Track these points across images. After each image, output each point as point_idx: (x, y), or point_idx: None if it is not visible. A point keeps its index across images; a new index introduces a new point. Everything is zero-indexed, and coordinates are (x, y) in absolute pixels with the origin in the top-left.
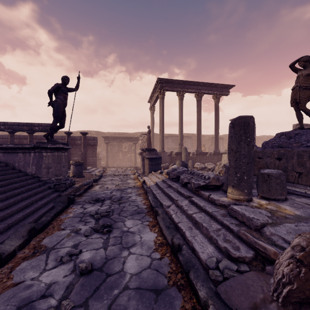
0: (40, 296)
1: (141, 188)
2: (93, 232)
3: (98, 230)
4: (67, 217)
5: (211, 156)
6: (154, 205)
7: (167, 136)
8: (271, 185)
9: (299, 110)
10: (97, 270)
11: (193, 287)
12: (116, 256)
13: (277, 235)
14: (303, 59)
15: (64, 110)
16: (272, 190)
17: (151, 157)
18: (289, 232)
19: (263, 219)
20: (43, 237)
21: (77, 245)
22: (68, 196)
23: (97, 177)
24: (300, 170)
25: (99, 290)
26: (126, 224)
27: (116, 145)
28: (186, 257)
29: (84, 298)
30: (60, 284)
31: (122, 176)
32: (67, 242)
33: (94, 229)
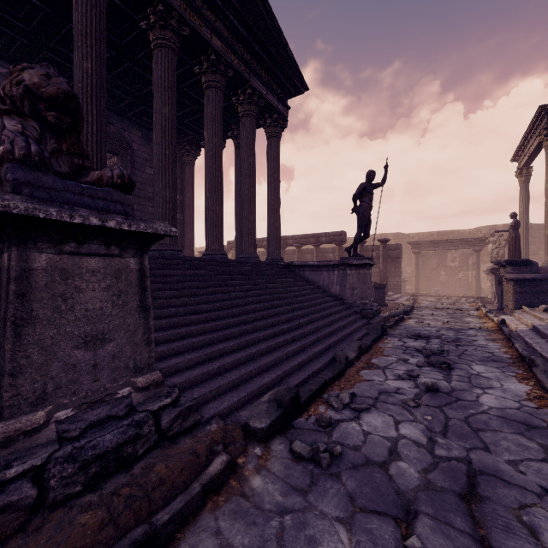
0: (393, 391)
1: (496, 332)
2: (427, 365)
3: (433, 364)
4: (386, 346)
5: None
6: (527, 354)
7: None
8: None
9: None
10: (444, 393)
11: None
12: (466, 390)
13: None
14: None
15: (369, 215)
16: None
17: (520, 277)
18: None
19: None
20: (369, 357)
21: (411, 371)
22: (381, 324)
23: (407, 308)
24: None
25: (450, 405)
26: (473, 368)
27: (434, 256)
28: None
29: (436, 404)
30: (408, 391)
31: (452, 311)
32: (398, 367)
33: (427, 362)
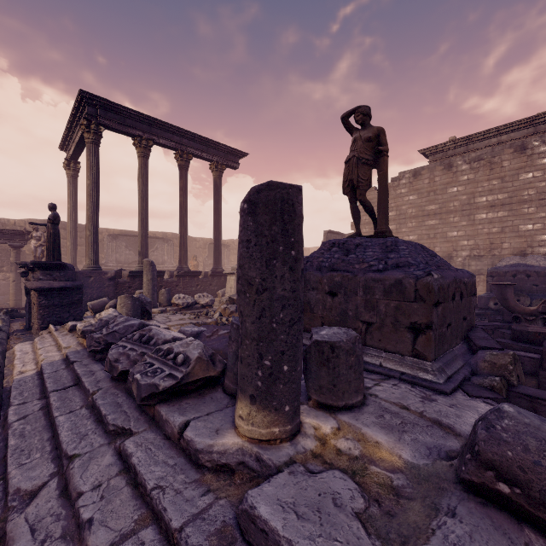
0: None
1: None
2: None
3: None
4: None
5: (207, 279)
6: None
7: (117, 234)
8: (339, 373)
9: (355, 202)
10: None
11: None
12: None
13: None
14: (362, 109)
15: None
16: (341, 383)
17: (46, 286)
18: None
19: None
20: None
21: None
22: None
23: None
24: (369, 318)
25: None
26: None
27: None
28: None
29: None
30: None
31: None
32: None
33: None
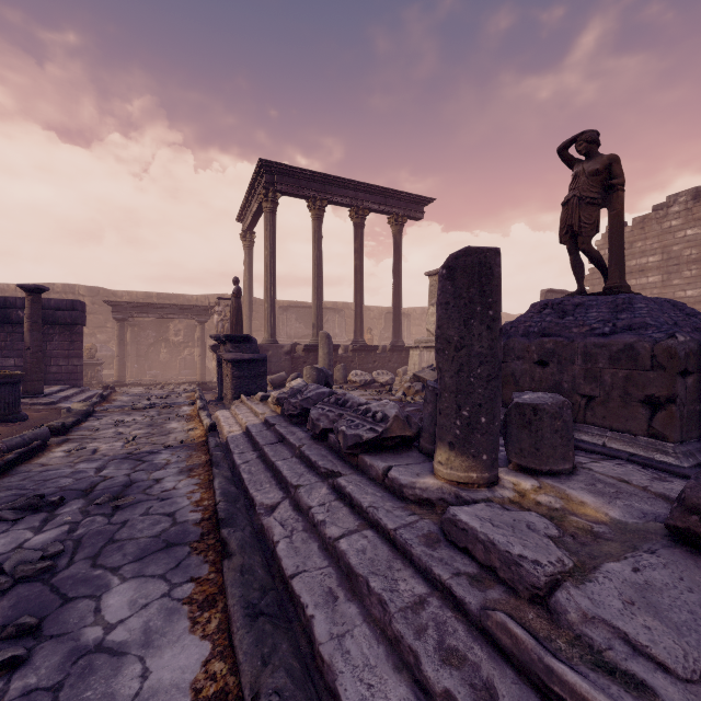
0: None
1: (200, 448)
2: None
3: None
4: None
5: (386, 355)
6: (225, 511)
7: (287, 306)
8: (542, 436)
9: (577, 252)
10: None
11: None
12: None
13: (604, 623)
14: (586, 136)
15: None
16: (545, 448)
17: (238, 357)
18: (629, 602)
19: (551, 560)
20: None
21: None
22: None
23: (71, 418)
24: (589, 391)
25: None
26: (103, 610)
27: (152, 326)
28: None
29: None
30: None
31: (157, 411)
32: None
33: None
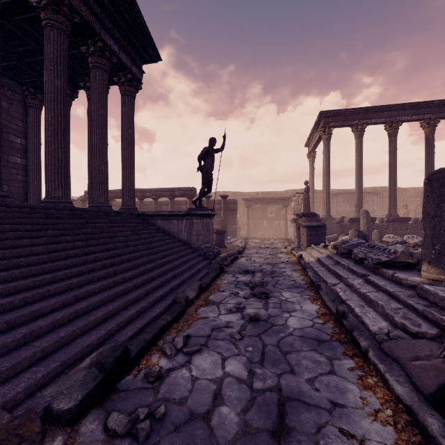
0: (224, 326)
1: (297, 264)
2: (251, 296)
3: (256, 295)
4: (222, 283)
5: (417, 224)
6: (316, 280)
7: (336, 193)
8: None
9: None
10: (262, 321)
11: (356, 341)
12: (278, 316)
13: None
14: None
15: (211, 174)
16: None
17: (310, 224)
18: None
19: None
20: (208, 294)
21: (240, 303)
22: (219, 264)
23: (240, 249)
24: None
25: (267, 331)
26: (283, 295)
27: (260, 209)
28: (351, 323)
29: (256, 333)
30: (236, 323)
31: (270, 249)
32: (230, 301)
33: (252, 294)
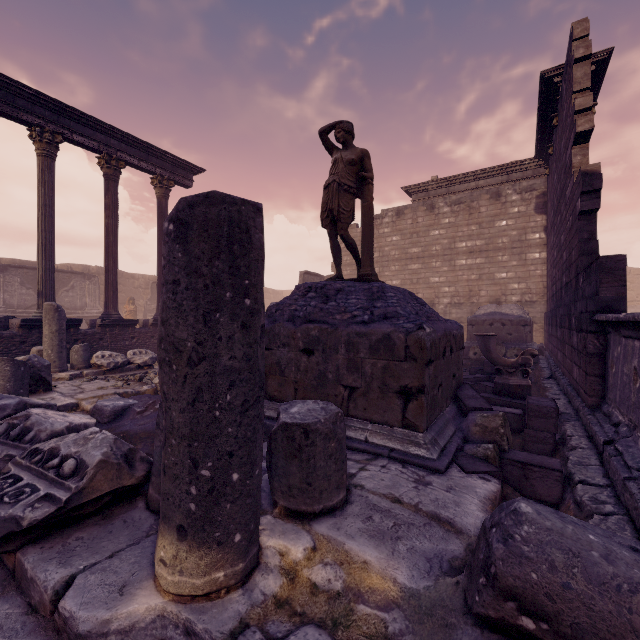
0: None
1: None
2: None
3: None
4: None
5: (148, 330)
6: None
7: (5, 265)
8: (315, 466)
9: (336, 238)
10: None
11: None
12: None
13: None
14: (344, 125)
15: None
16: (318, 480)
17: None
18: None
19: None
20: None
21: None
22: None
23: None
24: (352, 382)
25: None
26: None
27: None
28: None
29: None
30: None
31: None
32: None
33: None
